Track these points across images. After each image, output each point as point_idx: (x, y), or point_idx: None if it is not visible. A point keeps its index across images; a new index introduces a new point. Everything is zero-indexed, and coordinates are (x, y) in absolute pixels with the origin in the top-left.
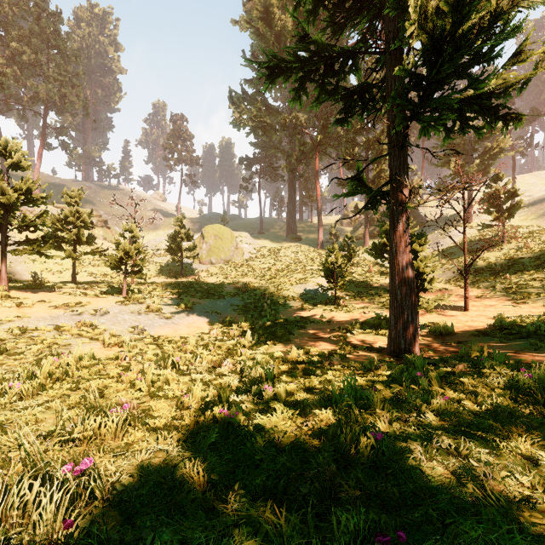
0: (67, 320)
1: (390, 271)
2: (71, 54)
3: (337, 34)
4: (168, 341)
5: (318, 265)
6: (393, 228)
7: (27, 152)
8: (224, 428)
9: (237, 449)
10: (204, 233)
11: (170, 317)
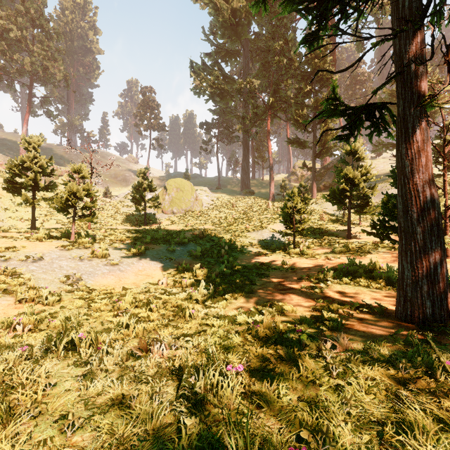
0: None
1: (401, 200)
2: (52, 32)
3: None
4: (104, 293)
5: (272, 214)
6: (406, 139)
7: None
8: None
9: None
10: (167, 186)
11: (117, 263)
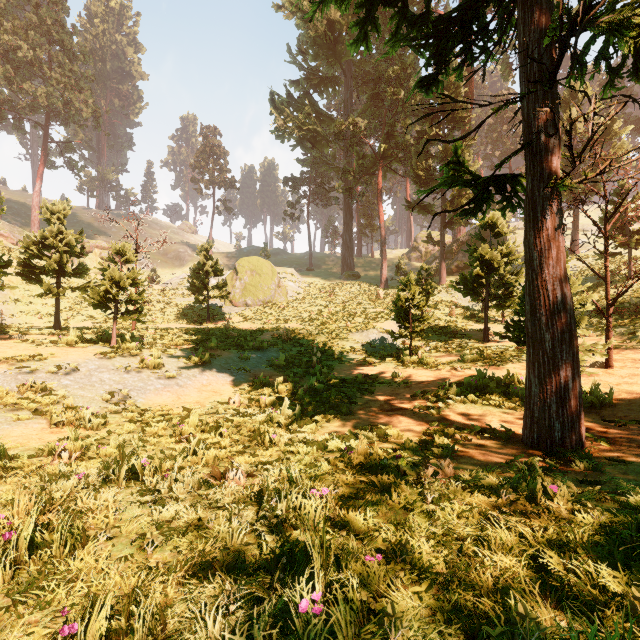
0: (7, 382)
1: (528, 300)
2: (77, 51)
3: None
4: (160, 414)
5: (383, 307)
6: (535, 226)
7: None
8: None
9: None
10: (238, 268)
11: (174, 376)
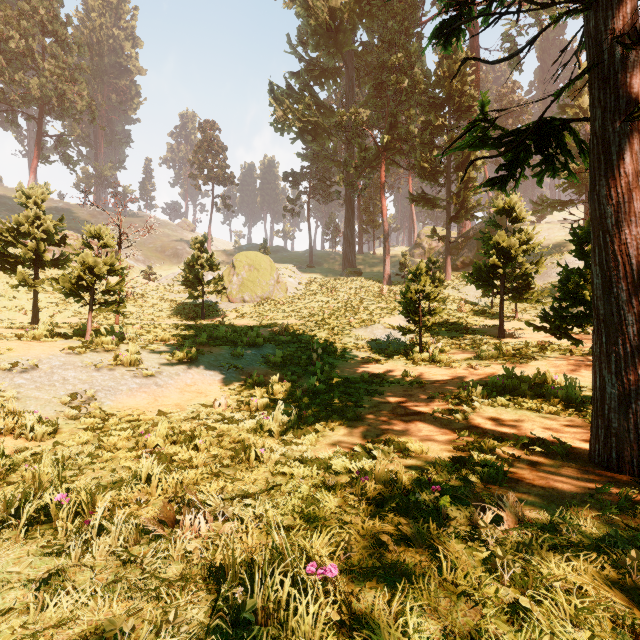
0: None
1: (599, 271)
2: (71, 42)
3: None
4: (128, 420)
5: (388, 302)
6: (608, 172)
7: None
8: None
9: None
10: (235, 263)
11: (153, 374)
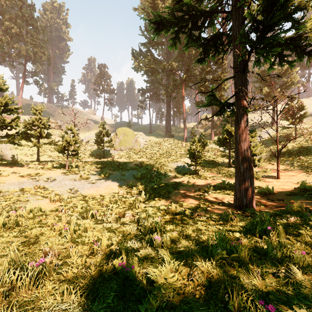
0: (29, 184)
1: (235, 153)
2: (40, 29)
3: (199, 3)
4: (92, 198)
5: (184, 151)
6: (238, 125)
7: (6, 80)
8: (121, 285)
9: (132, 308)
10: (117, 132)
11: (94, 182)
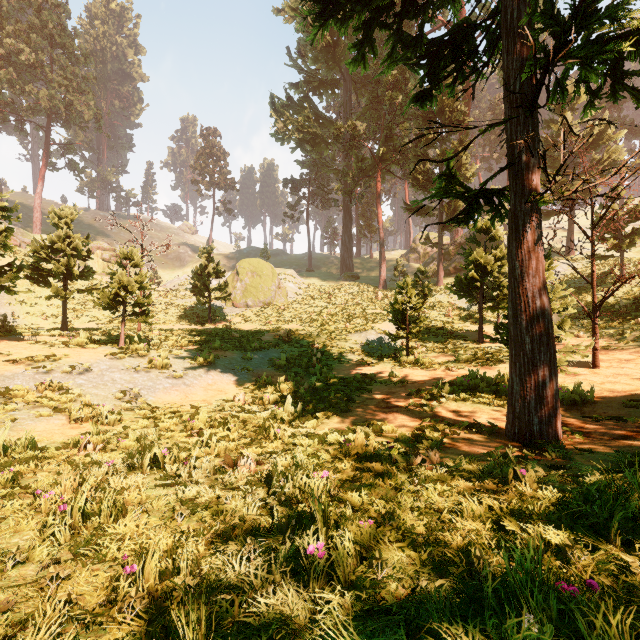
0: (26, 381)
1: (511, 306)
2: (79, 54)
3: None
4: (171, 411)
5: (382, 308)
6: (517, 238)
7: None
8: None
9: None
10: (239, 269)
11: (181, 375)
